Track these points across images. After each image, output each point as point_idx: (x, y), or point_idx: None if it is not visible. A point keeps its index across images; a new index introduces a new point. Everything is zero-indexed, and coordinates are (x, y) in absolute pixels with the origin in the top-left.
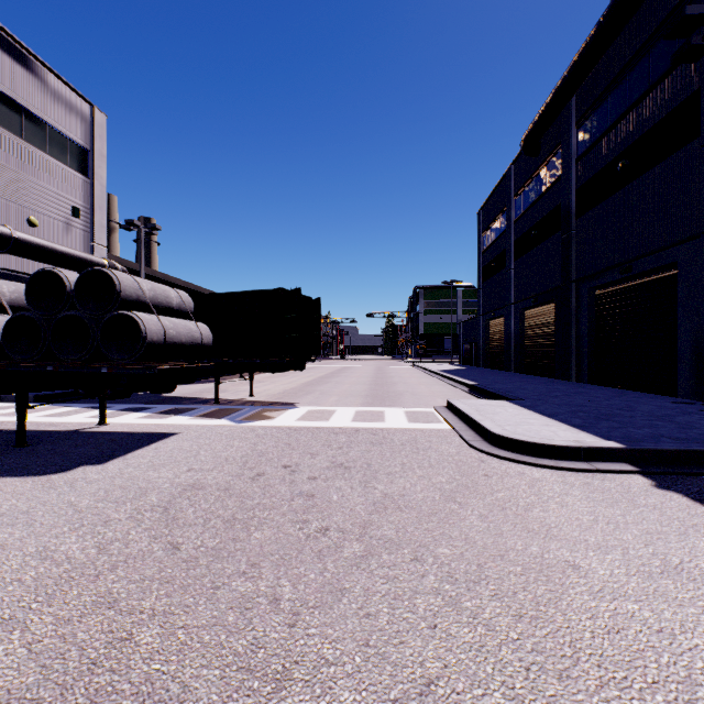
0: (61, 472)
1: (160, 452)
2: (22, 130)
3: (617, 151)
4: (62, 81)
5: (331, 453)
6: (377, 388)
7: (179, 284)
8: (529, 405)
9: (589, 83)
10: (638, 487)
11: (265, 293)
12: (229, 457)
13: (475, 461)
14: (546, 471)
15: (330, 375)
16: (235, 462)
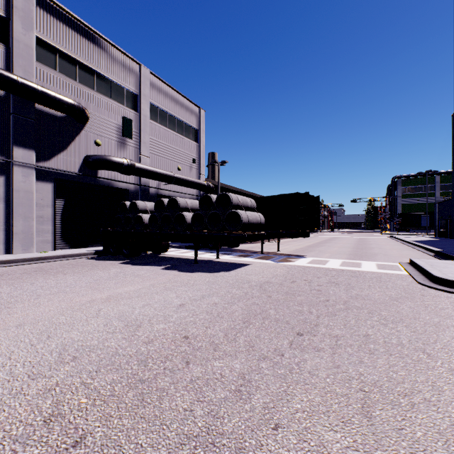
0: (215, 273)
1: (247, 270)
2: (175, 128)
3: None
4: (189, 101)
5: (328, 278)
6: (358, 250)
7: (232, 189)
8: None
9: None
10: None
11: (288, 195)
12: (277, 274)
13: (418, 289)
14: None
15: (324, 242)
16: (281, 276)
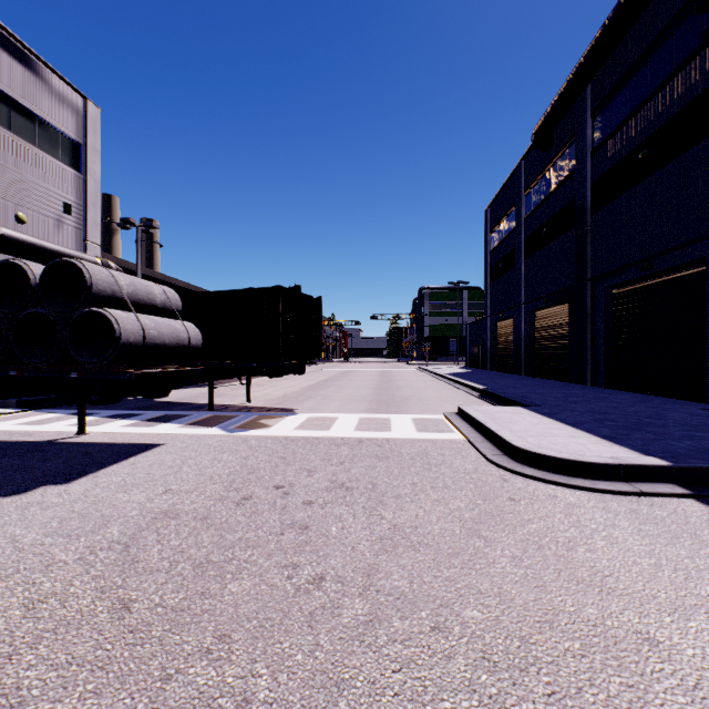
0: (16, 494)
1: (136, 468)
2: (9, 121)
3: (637, 141)
4: (52, 72)
5: (331, 470)
6: (382, 393)
7: (180, 285)
8: (548, 412)
9: (605, 70)
10: (697, 516)
11: (262, 291)
12: (214, 474)
13: (497, 480)
14: (581, 493)
15: (333, 378)
16: (221, 481)
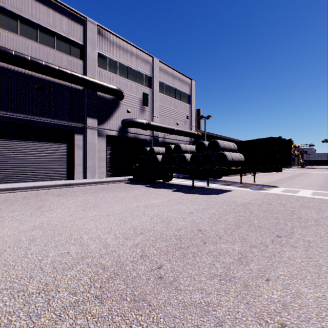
0: (208, 195)
1: (231, 194)
2: (175, 96)
3: None
4: (184, 76)
5: (300, 203)
6: None
7: (214, 136)
8: None
9: None
10: None
11: (262, 139)
12: (256, 198)
13: None
14: None
15: (294, 176)
16: (259, 200)
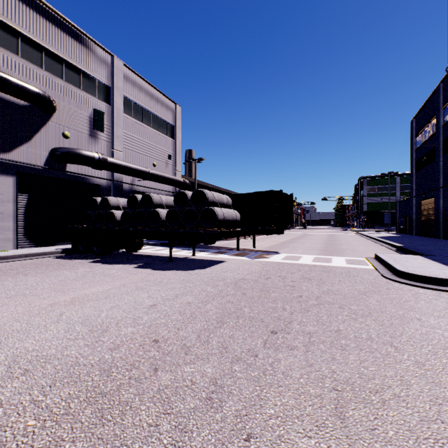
0: (191, 270)
1: (222, 267)
2: (151, 123)
3: None
4: (164, 96)
5: (301, 273)
6: (328, 246)
7: (209, 186)
8: (437, 259)
9: None
10: None
11: (263, 193)
12: (252, 271)
13: (383, 283)
14: (428, 290)
15: (297, 238)
16: (256, 273)
